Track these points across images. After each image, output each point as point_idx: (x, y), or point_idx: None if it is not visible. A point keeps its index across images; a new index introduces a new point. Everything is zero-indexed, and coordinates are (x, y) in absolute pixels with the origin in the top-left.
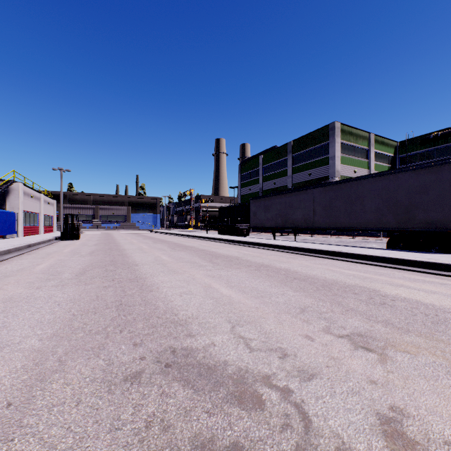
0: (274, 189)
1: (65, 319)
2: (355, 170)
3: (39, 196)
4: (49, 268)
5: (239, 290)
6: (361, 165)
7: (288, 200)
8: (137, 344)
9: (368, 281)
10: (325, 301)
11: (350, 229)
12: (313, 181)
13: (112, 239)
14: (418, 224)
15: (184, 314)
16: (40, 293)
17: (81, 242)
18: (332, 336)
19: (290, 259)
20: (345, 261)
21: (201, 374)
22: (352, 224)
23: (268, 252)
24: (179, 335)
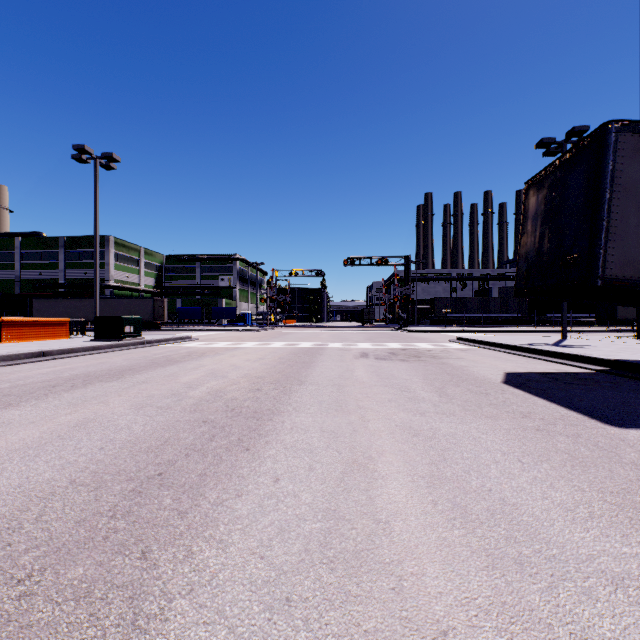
0: (40, 280)
1: None
2: (128, 276)
3: None
4: None
5: None
6: (133, 271)
7: (74, 303)
8: None
9: None
10: None
11: None
12: (89, 280)
13: None
14: None
15: None
16: None
17: None
18: None
19: None
20: None
21: None
22: None
23: None
24: None
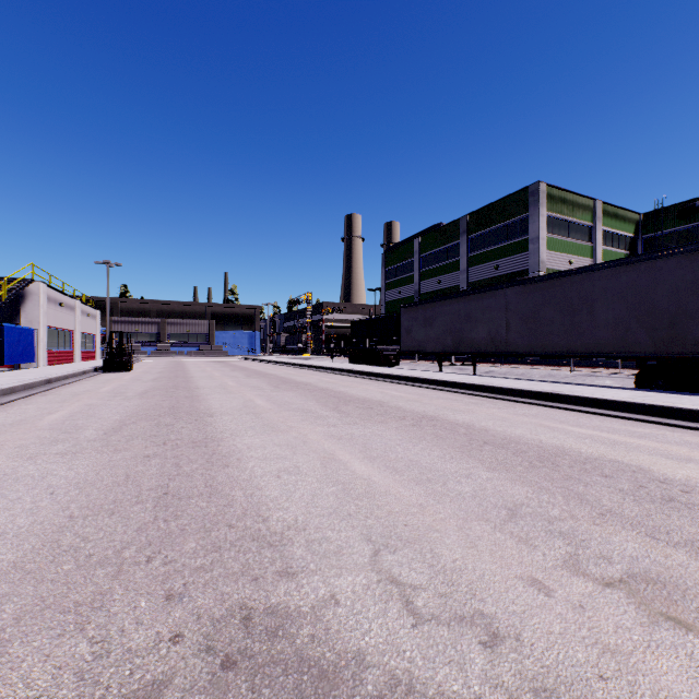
0: (438, 291)
1: (50, 527)
2: (571, 261)
3: (73, 303)
4: (65, 420)
5: (385, 466)
6: (580, 251)
7: (464, 308)
8: (173, 595)
9: (621, 450)
10: (552, 492)
11: (570, 355)
12: (501, 278)
13: (182, 370)
14: (694, 346)
15: (281, 519)
16: (29, 468)
17: (133, 375)
18: (588, 582)
19: (472, 406)
20: (568, 409)
21: (303, 696)
22: (574, 346)
23: (433, 393)
24: (264, 573)
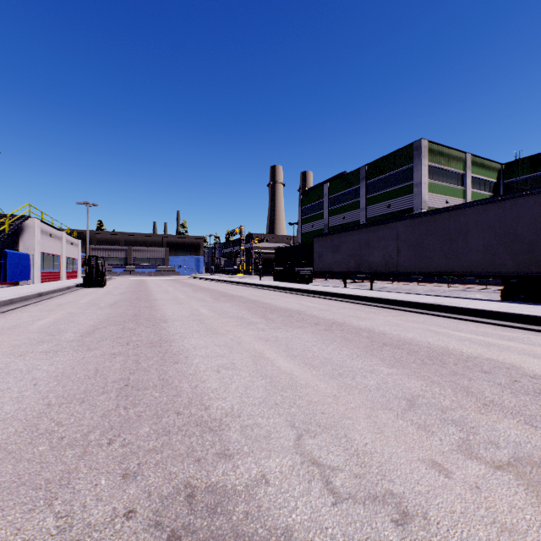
0: (343, 225)
1: (31, 413)
2: (447, 200)
3: (61, 235)
4: (51, 325)
5: (304, 363)
6: (454, 193)
7: (363, 237)
8: (128, 474)
9: (495, 350)
10: (442, 385)
11: (448, 274)
12: (392, 214)
13: (144, 286)
14: None
15: (220, 407)
16: (19, 364)
17: (106, 290)
18: (481, 465)
19: (371, 314)
20: (449, 317)
21: None
22: (451, 267)
23: (340, 304)
24: (205, 455)
